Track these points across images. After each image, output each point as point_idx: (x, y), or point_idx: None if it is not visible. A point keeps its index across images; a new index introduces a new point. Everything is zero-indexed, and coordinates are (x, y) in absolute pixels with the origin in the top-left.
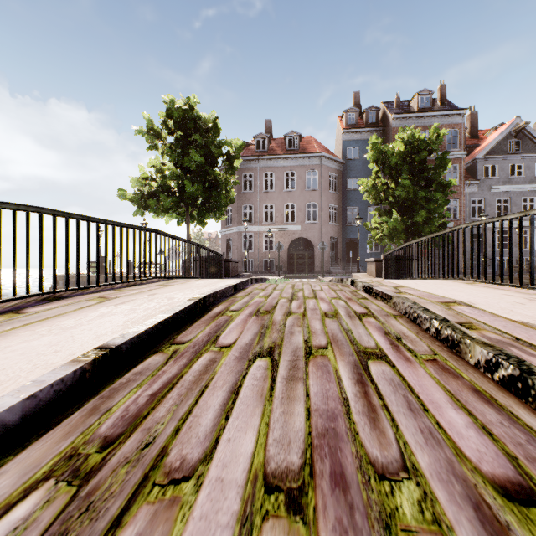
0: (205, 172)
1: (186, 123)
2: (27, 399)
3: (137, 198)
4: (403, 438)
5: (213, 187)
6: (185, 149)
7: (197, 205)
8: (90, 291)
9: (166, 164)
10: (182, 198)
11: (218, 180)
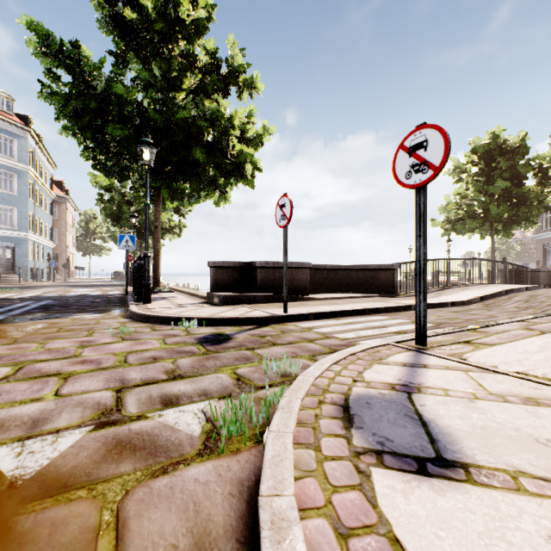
0: (511, 192)
1: (490, 153)
2: (472, 298)
3: (445, 225)
4: (545, 308)
5: (520, 203)
6: (489, 177)
7: (501, 220)
8: (453, 287)
9: (469, 189)
10: (485, 218)
11: (526, 196)
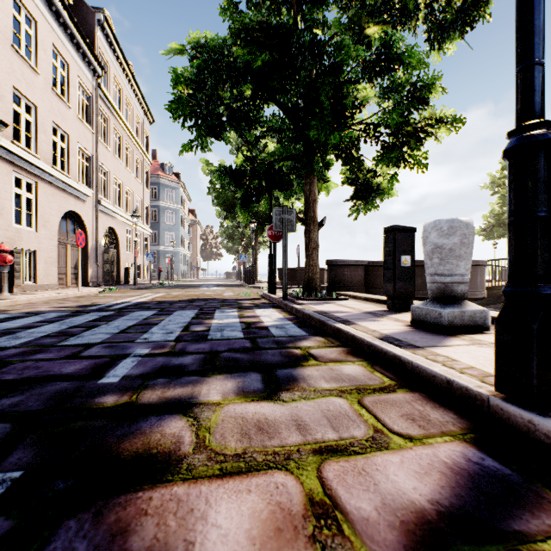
0: None
1: None
2: None
3: (480, 231)
4: None
5: None
6: None
7: None
8: None
9: None
10: None
11: None
